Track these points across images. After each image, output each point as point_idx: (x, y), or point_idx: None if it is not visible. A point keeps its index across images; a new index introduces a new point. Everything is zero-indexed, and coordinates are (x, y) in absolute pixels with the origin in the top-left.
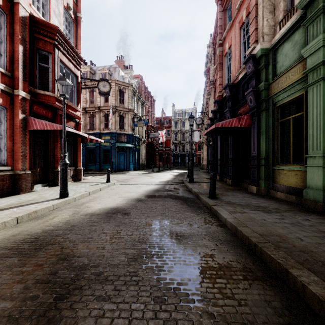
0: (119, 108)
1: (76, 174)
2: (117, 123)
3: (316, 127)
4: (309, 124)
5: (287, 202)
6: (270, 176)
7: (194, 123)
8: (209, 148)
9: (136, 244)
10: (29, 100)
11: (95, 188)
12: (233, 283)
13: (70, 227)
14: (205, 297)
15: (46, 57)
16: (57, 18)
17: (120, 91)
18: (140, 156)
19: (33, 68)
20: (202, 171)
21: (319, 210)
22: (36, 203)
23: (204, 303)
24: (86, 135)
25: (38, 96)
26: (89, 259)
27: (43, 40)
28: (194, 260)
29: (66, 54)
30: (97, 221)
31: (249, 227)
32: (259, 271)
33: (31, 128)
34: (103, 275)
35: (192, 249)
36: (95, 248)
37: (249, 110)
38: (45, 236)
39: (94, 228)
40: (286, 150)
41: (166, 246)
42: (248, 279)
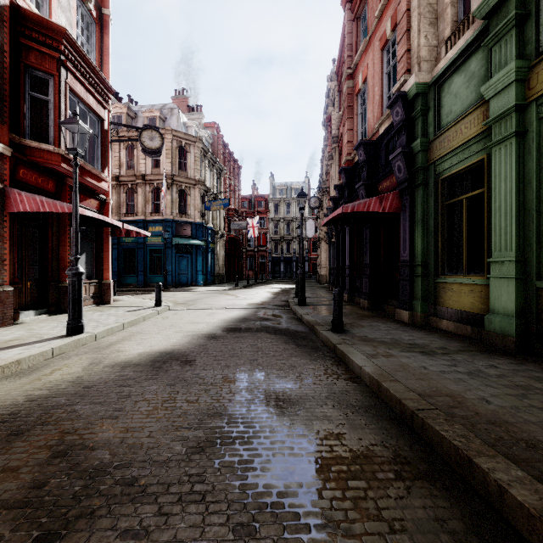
0: (179, 179)
1: (100, 292)
2: (175, 203)
3: (504, 213)
4: (493, 208)
5: (458, 336)
6: (430, 295)
7: (306, 207)
8: (331, 248)
9: (204, 418)
10: (9, 158)
11: (134, 317)
12: (378, 488)
13: (82, 390)
14: (329, 520)
15: (44, 82)
16: (64, 13)
17: (181, 149)
18: (215, 260)
19: (18, 101)
20: (319, 287)
21: (510, 350)
22: (21, 346)
23: (328, 533)
24: (118, 224)
25: (27, 152)
26: (113, 452)
27: (38, 51)
28: (309, 445)
29: (82, 79)
30: (133, 377)
31: (400, 382)
32: (421, 462)
33: (13, 209)
34: (139, 484)
35: (304, 424)
36: (127, 430)
37: (397, 186)
38: (31, 409)
39: (127, 390)
40: (455, 251)
41: (258, 421)
42: (404, 478)
